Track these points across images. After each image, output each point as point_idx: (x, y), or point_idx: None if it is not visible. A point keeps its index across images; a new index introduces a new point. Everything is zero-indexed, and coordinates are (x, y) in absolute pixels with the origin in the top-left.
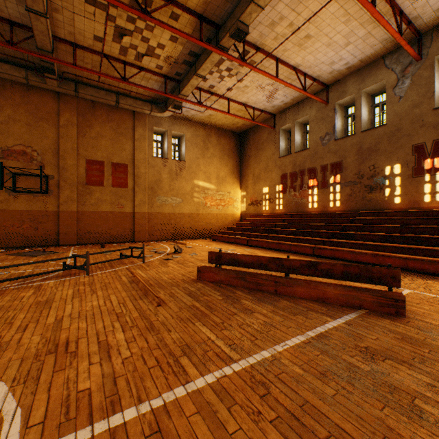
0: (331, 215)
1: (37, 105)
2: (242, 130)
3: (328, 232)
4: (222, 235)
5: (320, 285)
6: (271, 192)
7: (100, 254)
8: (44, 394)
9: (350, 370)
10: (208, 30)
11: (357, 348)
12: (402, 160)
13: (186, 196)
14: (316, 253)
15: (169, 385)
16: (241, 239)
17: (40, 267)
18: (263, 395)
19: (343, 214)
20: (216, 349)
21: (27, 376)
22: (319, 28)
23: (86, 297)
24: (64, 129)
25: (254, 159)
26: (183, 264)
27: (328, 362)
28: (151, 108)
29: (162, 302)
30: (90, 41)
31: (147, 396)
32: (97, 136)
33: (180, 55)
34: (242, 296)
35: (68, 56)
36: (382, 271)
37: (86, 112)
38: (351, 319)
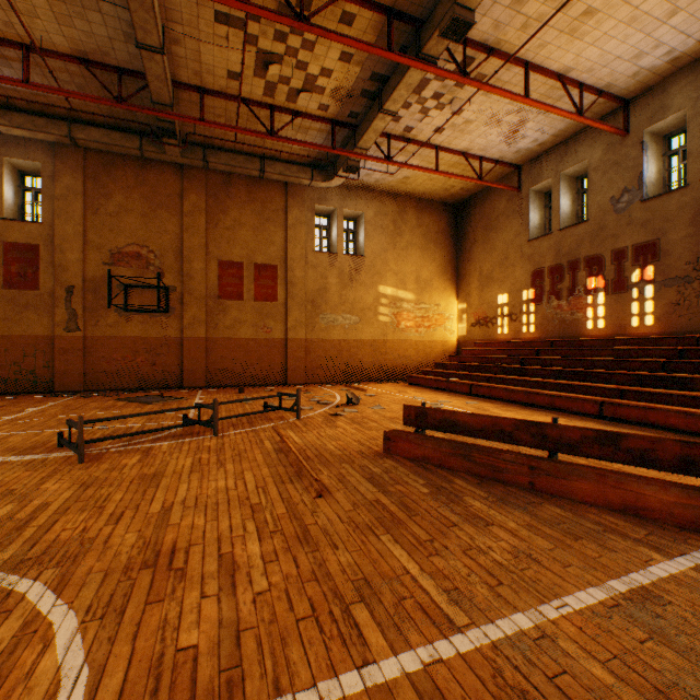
0: (635, 341)
1: (154, 187)
2: (460, 199)
3: (629, 375)
4: (426, 376)
5: (629, 480)
6: (514, 302)
7: (236, 403)
8: (126, 644)
9: None
10: (402, 32)
11: None
12: None
13: (365, 312)
14: (606, 413)
15: (331, 664)
16: (458, 384)
17: (154, 421)
18: None
19: (662, 340)
20: (420, 596)
21: (107, 605)
22: None
23: (209, 472)
24: (190, 219)
25: (482, 247)
26: (360, 424)
27: (671, 663)
28: (311, 175)
29: (325, 490)
30: (222, 81)
31: (291, 681)
32: (234, 226)
33: (355, 82)
34: (466, 490)
35: (193, 109)
36: None
37: (218, 190)
38: None
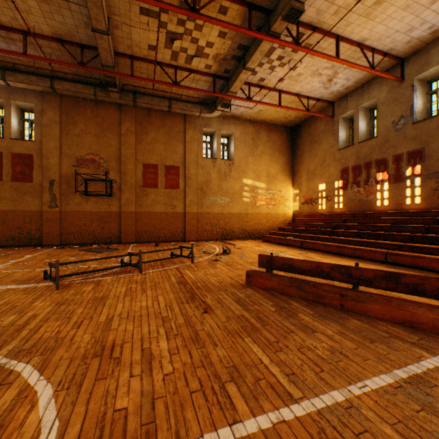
0: (408, 214)
1: (103, 118)
2: (294, 124)
3: (405, 235)
4: (273, 236)
5: (406, 304)
6: (329, 189)
7: (153, 253)
8: (82, 406)
9: None
10: (257, 18)
11: None
12: None
13: (234, 196)
14: (390, 260)
15: (212, 422)
16: (293, 241)
17: (103, 263)
18: None
19: (426, 213)
20: (270, 378)
21: (71, 380)
22: None
23: (136, 296)
24: (125, 137)
25: (308, 154)
26: (231, 266)
27: (437, 427)
28: (200, 109)
29: (209, 308)
30: (145, 51)
31: (187, 432)
32: (152, 142)
33: (228, 50)
34: (299, 309)
35: (127, 69)
36: None
37: (142, 119)
38: None
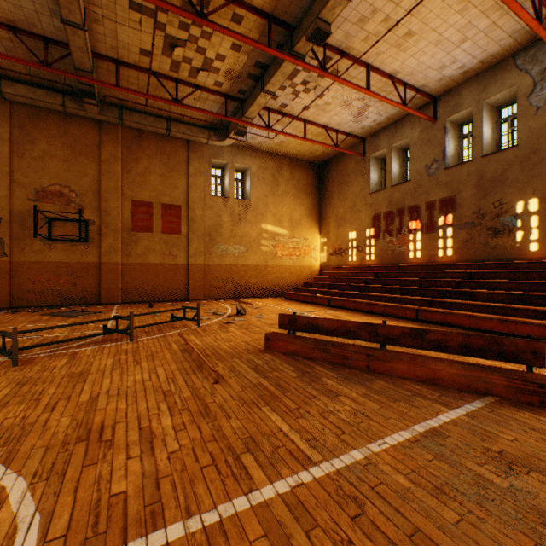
0: (440, 267)
1: (75, 137)
2: (322, 160)
3: (436, 290)
4: (297, 293)
5: (430, 360)
6: (360, 238)
7: (147, 316)
8: (69, 496)
9: (478, 485)
10: (278, 33)
11: (487, 453)
12: (541, 192)
13: (251, 244)
14: (421, 317)
15: (226, 494)
16: (320, 298)
17: (77, 331)
18: (355, 516)
19: (457, 266)
20: (289, 445)
21: (50, 470)
22: (425, 21)
23: (127, 369)
24: (106, 165)
25: (338, 196)
26: (247, 329)
27: (445, 471)
28: (208, 135)
29: (221, 378)
30: (135, 56)
31: (198, 507)
32: (145, 172)
33: (243, 67)
34: (323, 373)
35: (110, 76)
36: (518, 345)
37: (131, 143)
38: (475, 409)
